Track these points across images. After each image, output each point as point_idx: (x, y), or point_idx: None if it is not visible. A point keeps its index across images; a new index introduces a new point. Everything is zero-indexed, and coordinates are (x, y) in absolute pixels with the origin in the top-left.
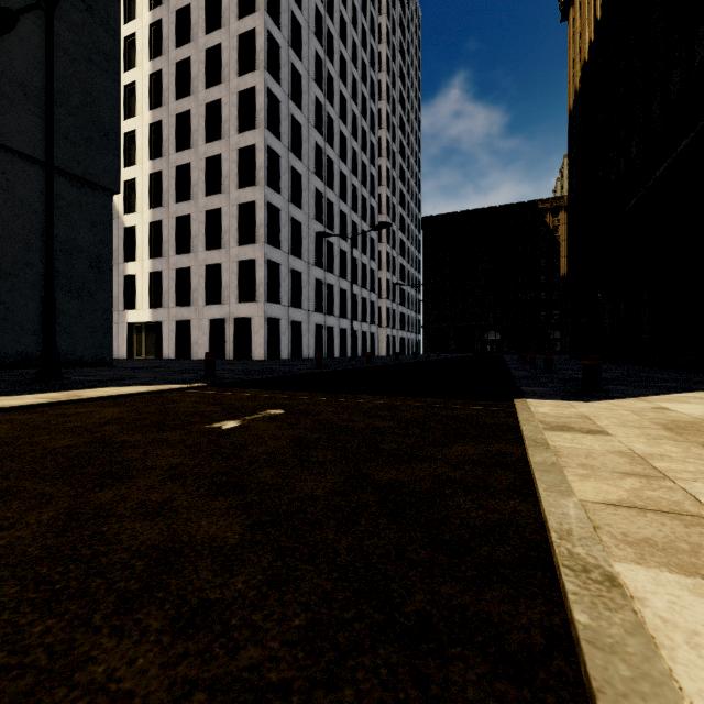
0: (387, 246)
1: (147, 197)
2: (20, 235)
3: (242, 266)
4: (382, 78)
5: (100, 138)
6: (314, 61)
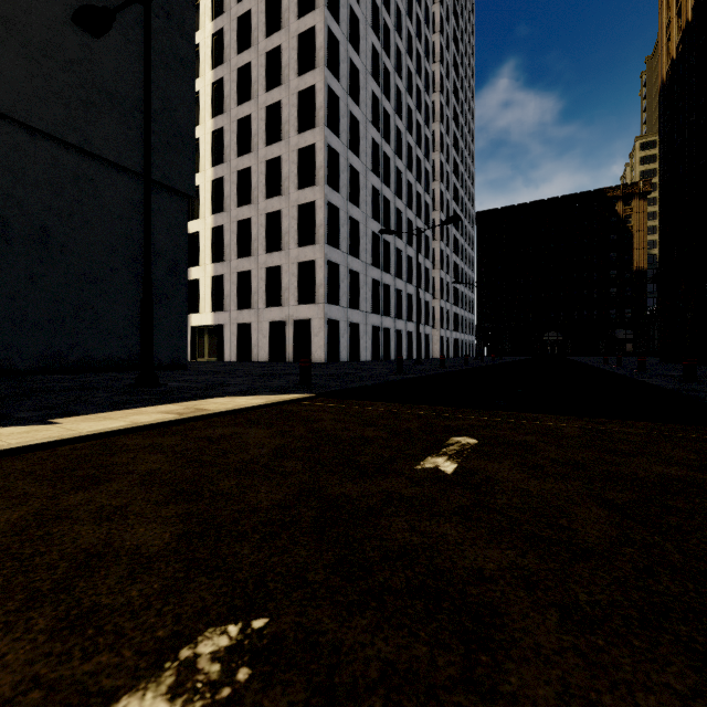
0: (441, 244)
1: (210, 203)
2: (107, 241)
3: (301, 268)
4: (435, 69)
5: (177, 142)
6: (370, 55)
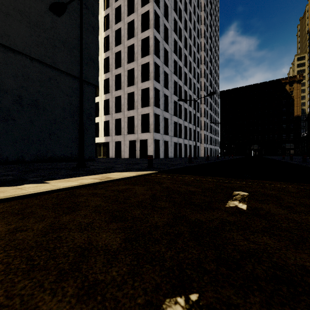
0: (204, 106)
1: (103, 89)
2: (62, 106)
3: (143, 117)
4: (201, 27)
5: (91, 62)
6: (173, 22)
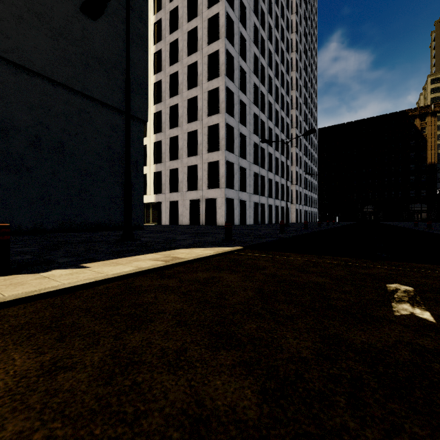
0: (296, 149)
1: (153, 127)
2: (97, 150)
3: (210, 166)
4: (292, 37)
5: (137, 88)
6: (253, 29)
